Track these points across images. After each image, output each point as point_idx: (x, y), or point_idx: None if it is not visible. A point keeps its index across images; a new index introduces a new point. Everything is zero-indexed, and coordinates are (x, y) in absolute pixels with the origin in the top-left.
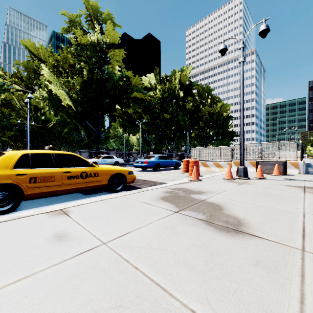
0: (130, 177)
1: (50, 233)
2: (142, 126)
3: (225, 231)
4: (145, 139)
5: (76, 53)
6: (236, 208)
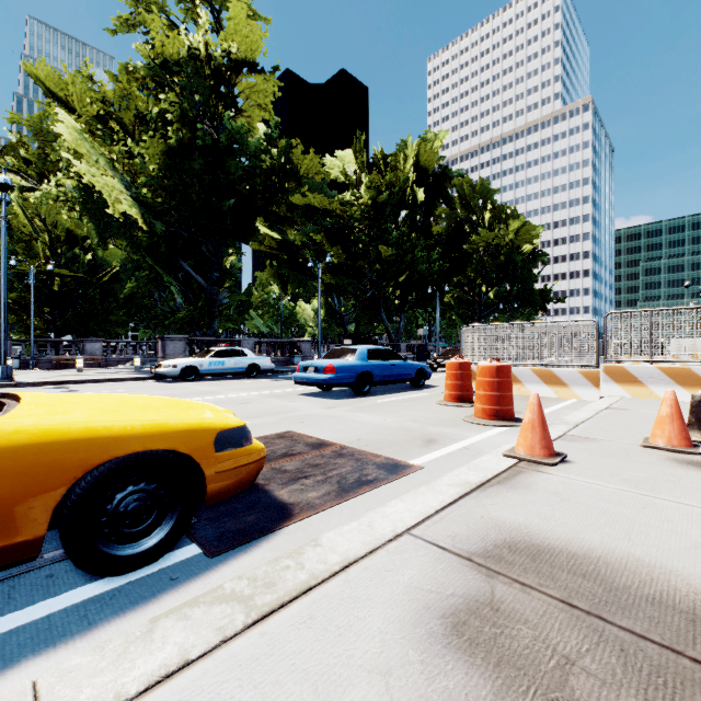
0: (226, 466)
1: None
2: (323, 276)
3: None
4: (333, 309)
5: (151, 80)
6: None
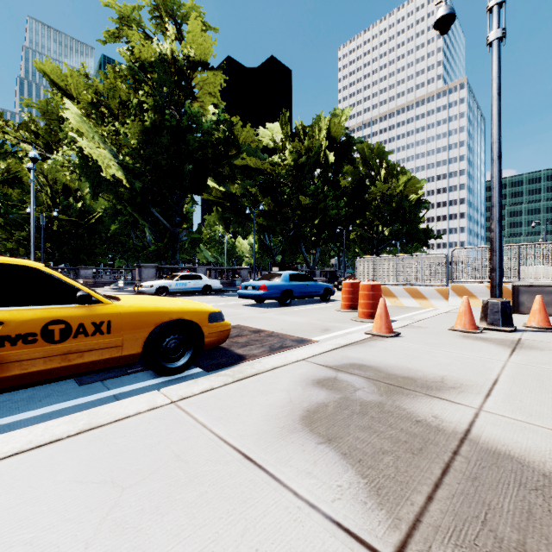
0: (213, 330)
1: None
2: (257, 220)
3: None
4: (264, 244)
5: (131, 77)
6: None
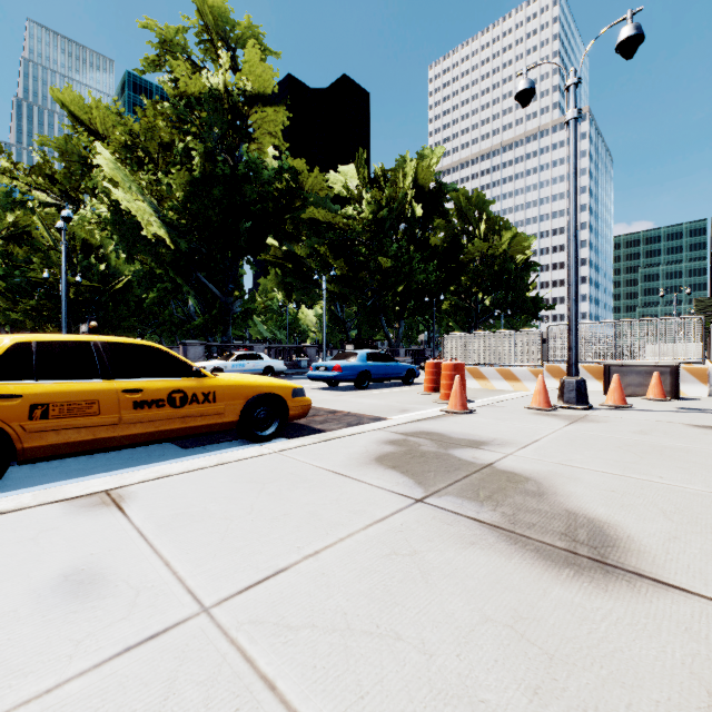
0: (297, 404)
1: (54, 568)
2: (327, 286)
3: (569, 565)
4: (335, 316)
5: (176, 115)
6: (581, 488)
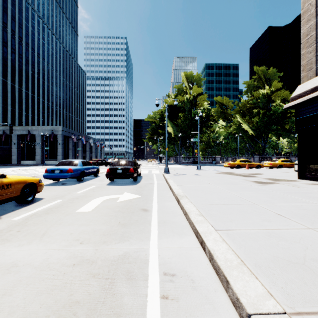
0: None
1: None
2: None
3: None
4: None
5: (253, 103)
6: None
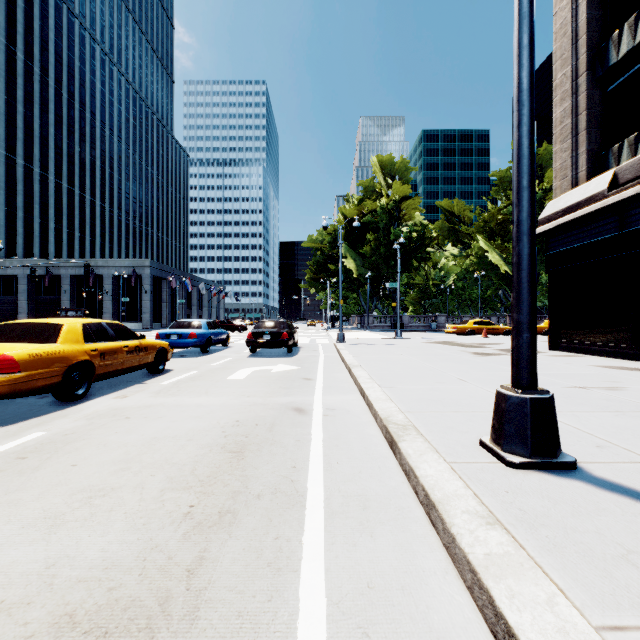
0: None
1: None
2: None
3: None
4: None
5: (509, 213)
6: None
